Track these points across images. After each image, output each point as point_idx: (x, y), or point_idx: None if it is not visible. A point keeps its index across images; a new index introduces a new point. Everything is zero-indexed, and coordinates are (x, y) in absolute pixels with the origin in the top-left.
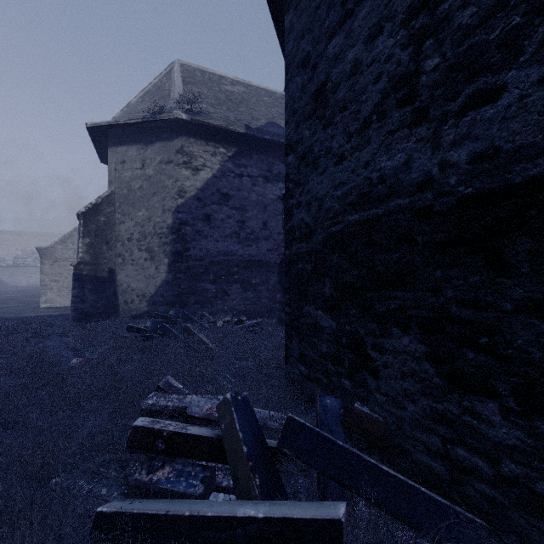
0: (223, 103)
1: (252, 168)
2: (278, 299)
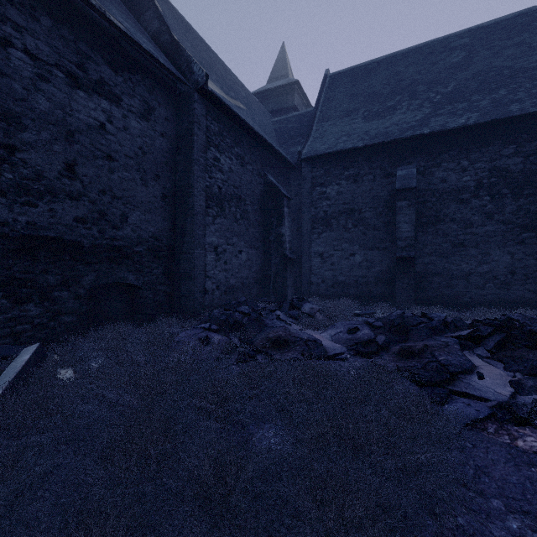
0: None
1: None
2: None
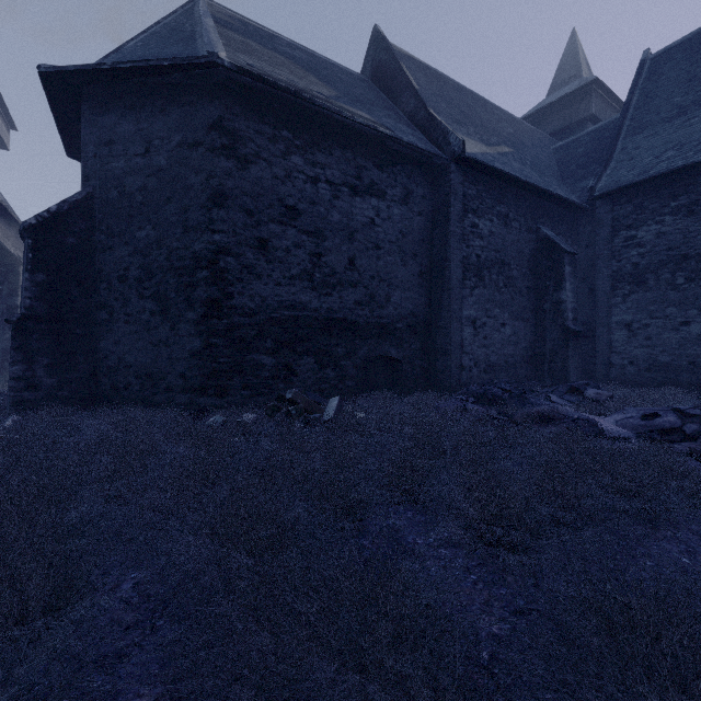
0: None
1: None
2: (15, 374)
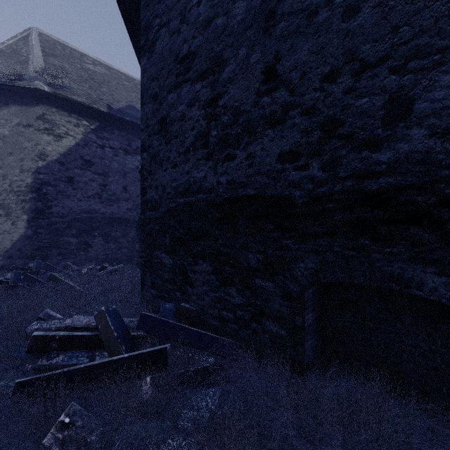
0: (85, 81)
1: (114, 141)
2: (136, 248)
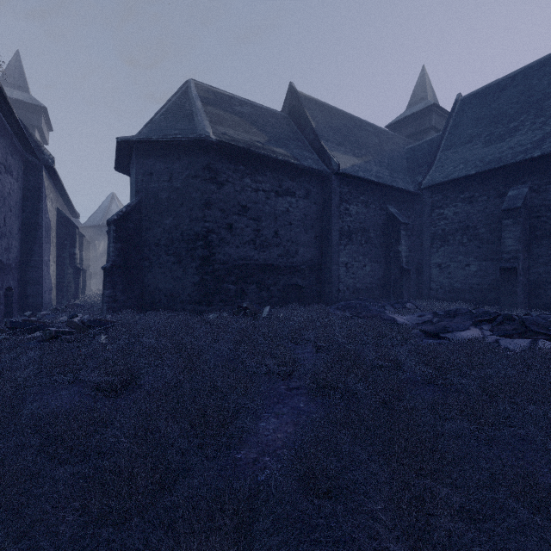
0: None
1: None
2: (108, 294)
